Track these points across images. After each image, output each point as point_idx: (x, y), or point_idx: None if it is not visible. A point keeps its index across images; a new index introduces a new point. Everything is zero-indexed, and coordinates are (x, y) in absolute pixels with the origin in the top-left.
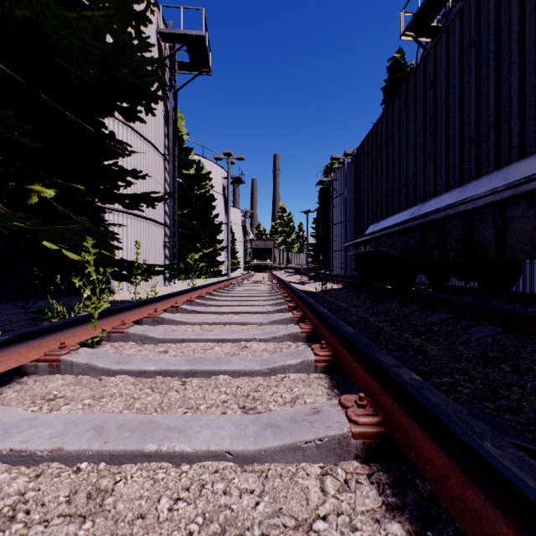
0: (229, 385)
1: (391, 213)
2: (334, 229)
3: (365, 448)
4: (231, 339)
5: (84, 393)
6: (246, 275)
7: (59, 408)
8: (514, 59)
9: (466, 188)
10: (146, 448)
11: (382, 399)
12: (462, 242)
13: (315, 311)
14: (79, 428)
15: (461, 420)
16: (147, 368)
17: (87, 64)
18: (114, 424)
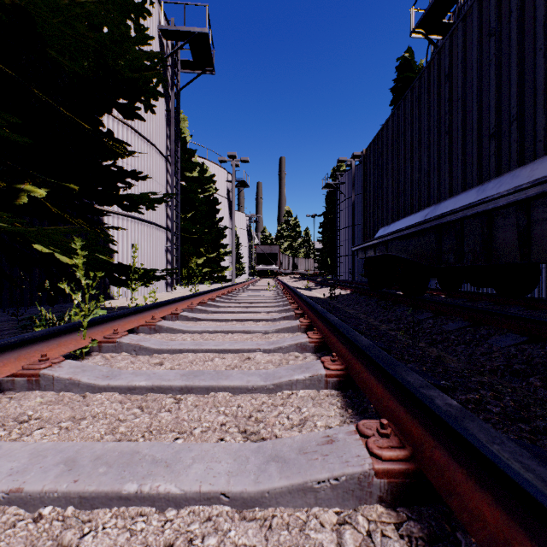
0: (229, 404)
1: (403, 216)
2: (341, 233)
3: (391, 489)
4: (233, 350)
5: (63, 413)
6: (251, 280)
7: (31, 432)
8: (540, 46)
9: (486, 186)
10: (124, 489)
11: (408, 426)
12: (481, 245)
13: (324, 318)
14: (46, 461)
15: (524, 466)
16: (138, 384)
17: (81, 56)
18: (89, 455)
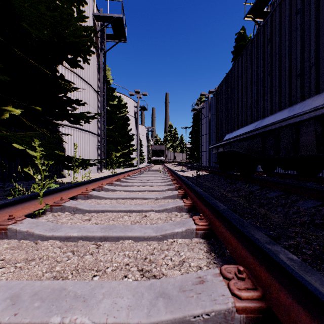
0: (132, 249)
1: (241, 126)
2: (202, 138)
3: (248, 322)
4: (136, 210)
5: (19, 256)
6: (148, 166)
7: None
8: None
9: (294, 107)
10: (50, 321)
11: (257, 271)
12: (291, 144)
13: (193, 190)
14: None
15: None
16: (72, 235)
17: (42, 27)
18: (30, 291)
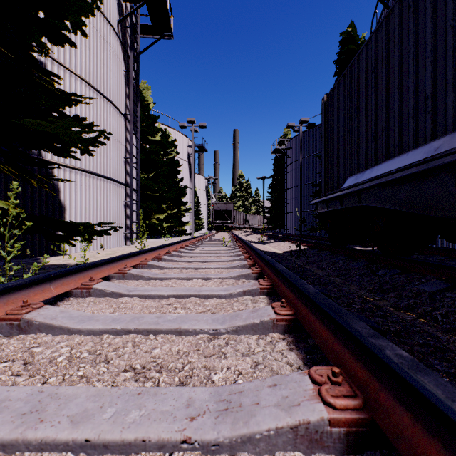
0: None
1: (385, 158)
2: (288, 192)
3: None
4: (115, 443)
5: None
6: (208, 234)
7: None
8: None
9: None
10: None
11: None
12: None
13: (336, 324)
14: None
15: None
16: None
17: None
18: None
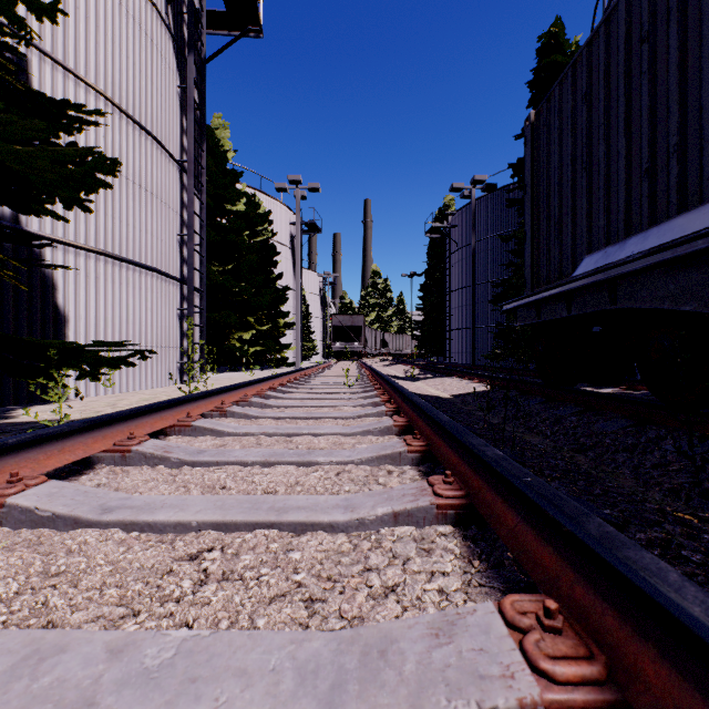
0: None
1: (676, 209)
2: (452, 297)
3: None
4: None
5: None
6: (323, 364)
7: None
8: None
9: None
10: None
11: None
12: None
13: None
14: None
15: None
16: None
17: None
18: None
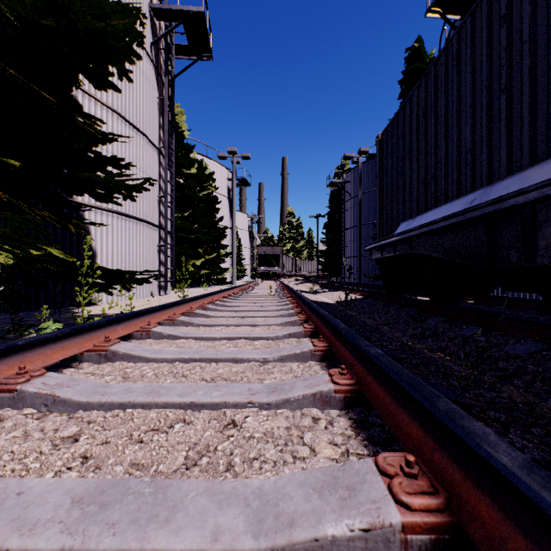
0: None
1: (433, 206)
2: (346, 233)
3: None
4: (208, 404)
5: None
6: (252, 283)
7: None
8: None
9: None
10: None
11: None
12: None
13: (352, 345)
14: None
15: None
16: None
17: None
18: None
